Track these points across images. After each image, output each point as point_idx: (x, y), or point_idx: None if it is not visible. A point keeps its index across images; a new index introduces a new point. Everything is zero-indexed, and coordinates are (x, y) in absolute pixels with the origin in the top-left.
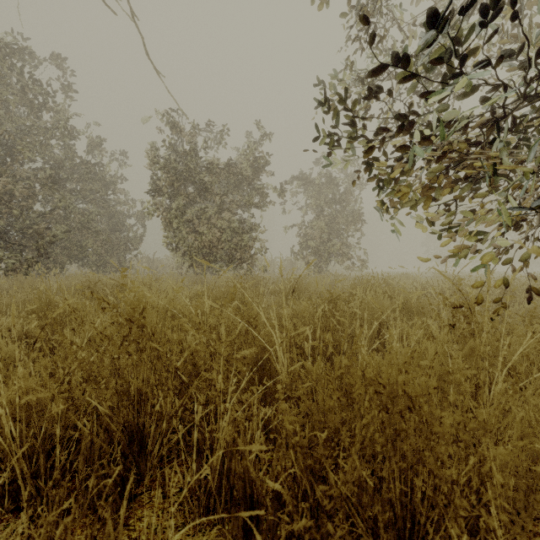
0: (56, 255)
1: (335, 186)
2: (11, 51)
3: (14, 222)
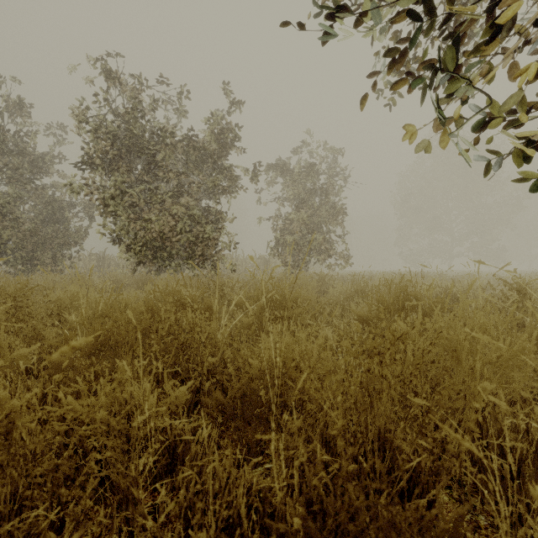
0: None
1: (315, 174)
2: None
3: None
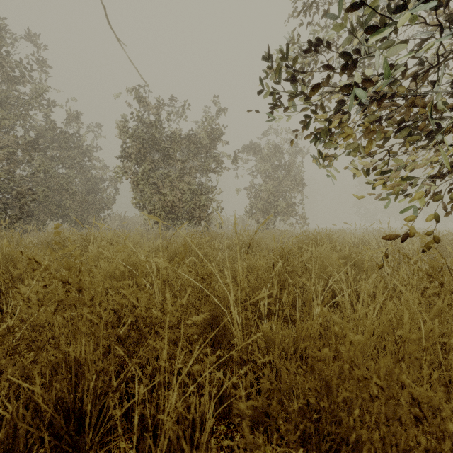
0: (38, 213)
1: (280, 155)
2: None
3: None
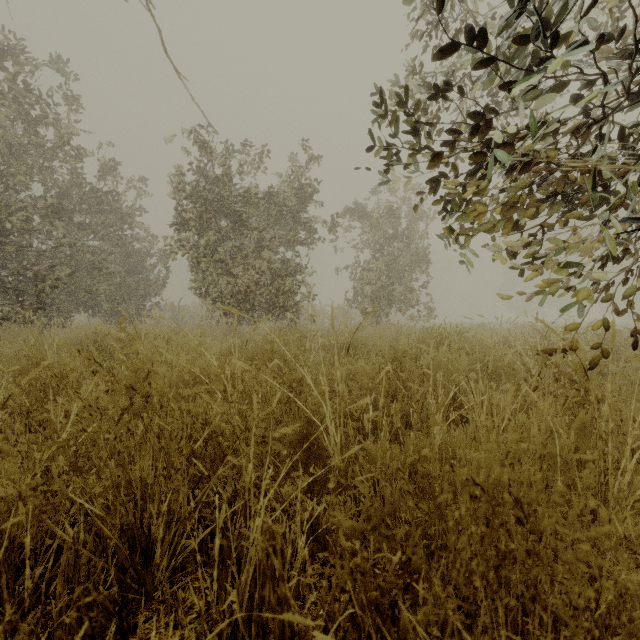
0: (60, 302)
1: (396, 220)
2: (4, 55)
3: (9, 262)
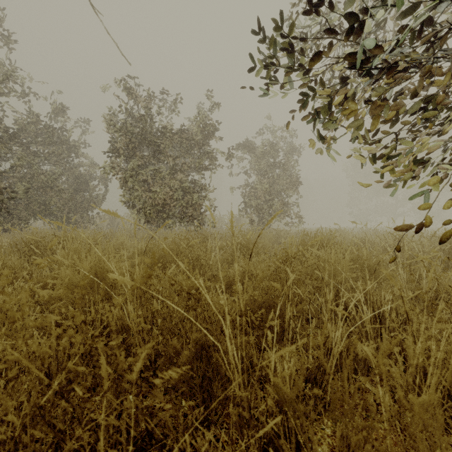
0: (20, 212)
1: (275, 152)
2: None
3: None
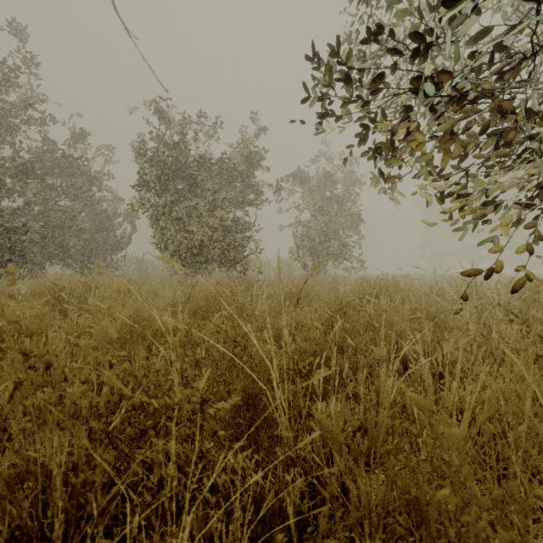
0: (34, 255)
1: (333, 184)
2: None
3: None
